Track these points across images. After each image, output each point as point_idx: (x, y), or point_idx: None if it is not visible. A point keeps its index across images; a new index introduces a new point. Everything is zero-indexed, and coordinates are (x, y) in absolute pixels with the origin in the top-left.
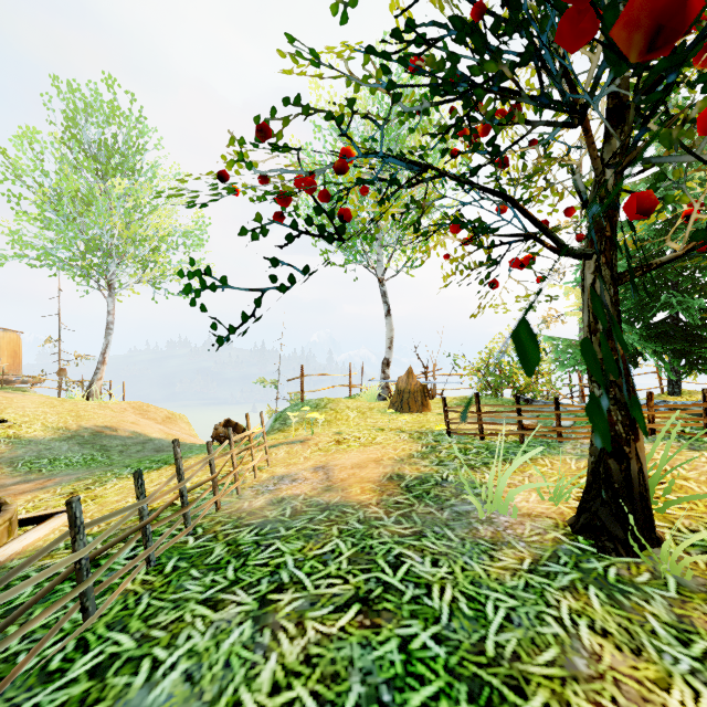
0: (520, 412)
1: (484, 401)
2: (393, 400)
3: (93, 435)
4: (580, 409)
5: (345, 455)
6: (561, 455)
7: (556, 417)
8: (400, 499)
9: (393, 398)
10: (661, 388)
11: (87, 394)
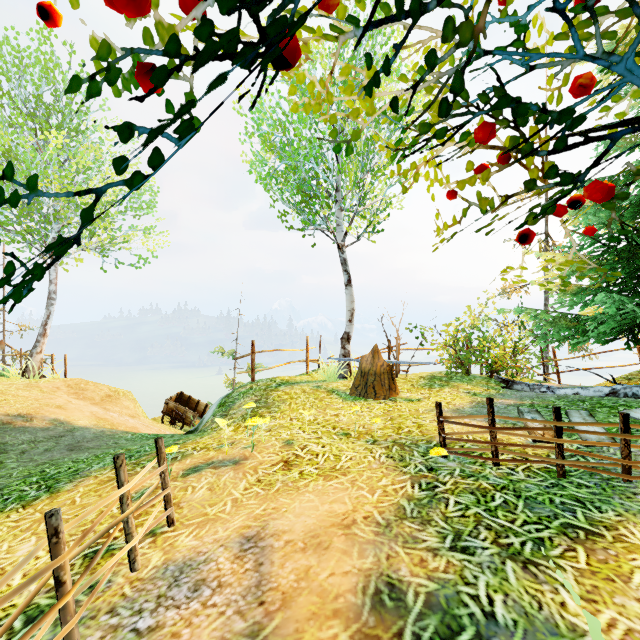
0: (561, 431)
1: (455, 381)
2: (356, 383)
3: None
4: (573, 394)
5: (294, 502)
6: None
7: (623, 442)
8: None
9: (356, 380)
10: None
11: (24, 369)
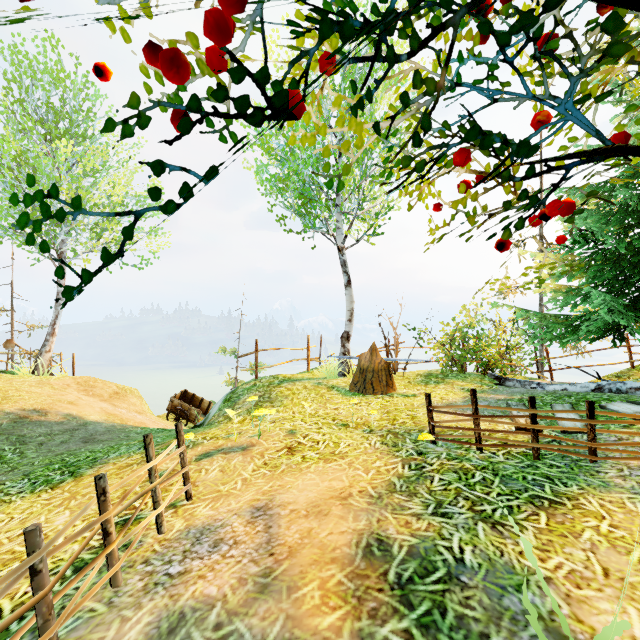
0: (535, 418)
1: (451, 378)
2: (355, 379)
3: (13, 422)
4: (561, 390)
5: (298, 480)
6: (611, 491)
7: (589, 427)
8: (395, 637)
9: (355, 377)
10: (631, 362)
11: (34, 368)
